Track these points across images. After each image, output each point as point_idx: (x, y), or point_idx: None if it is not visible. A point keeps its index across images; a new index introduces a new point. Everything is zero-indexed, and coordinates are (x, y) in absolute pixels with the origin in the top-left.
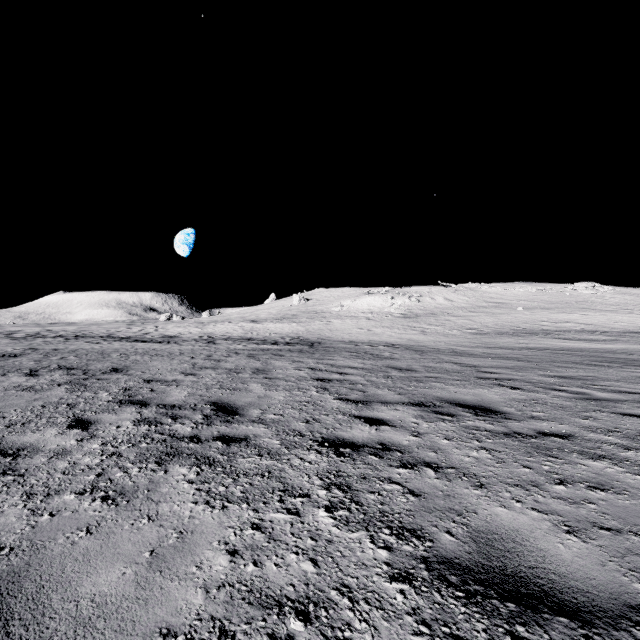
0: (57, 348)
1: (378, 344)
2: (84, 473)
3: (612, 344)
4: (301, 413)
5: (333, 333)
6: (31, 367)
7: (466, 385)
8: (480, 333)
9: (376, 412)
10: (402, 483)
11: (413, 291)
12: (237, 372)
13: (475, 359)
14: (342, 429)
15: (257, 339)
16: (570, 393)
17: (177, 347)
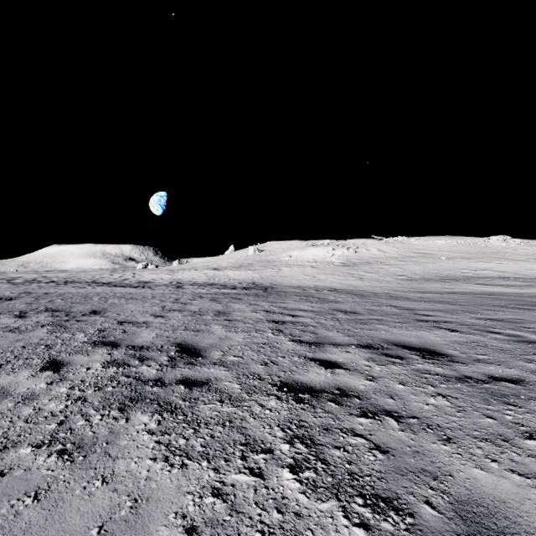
0: (48, 292)
1: (323, 289)
2: (46, 421)
3: (527, 289)
4: (259, 355)
5: (283, 279)
6: (21, 309)
7: (407, 327)
8: (410, 279)
9: (329, 354)
10: (366, 436)
11: (351, 243)
12: (201, 314)
13: (410, 302)
14: (299, 372)
15: (218, 284)
16: (506, 335)
17: (150, 291)
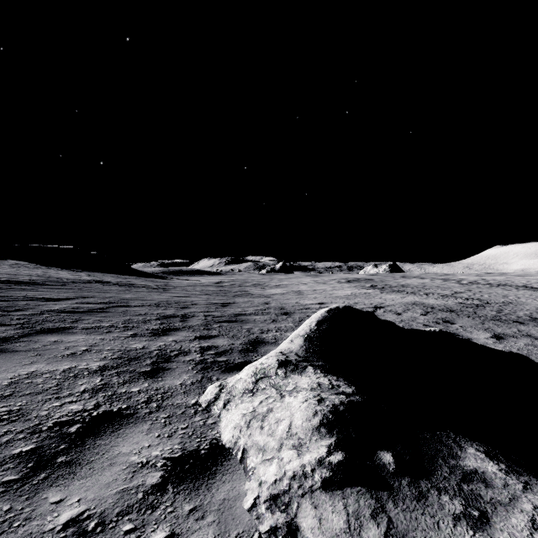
0: (481, 291)
1: None
2: (470, 317)
3: None
4: None
5: None
6: (465, 298)
7: None
8: None
9: None
10: None
11: None
12: None
13: None
14: None
15: None
16: None
17: None
